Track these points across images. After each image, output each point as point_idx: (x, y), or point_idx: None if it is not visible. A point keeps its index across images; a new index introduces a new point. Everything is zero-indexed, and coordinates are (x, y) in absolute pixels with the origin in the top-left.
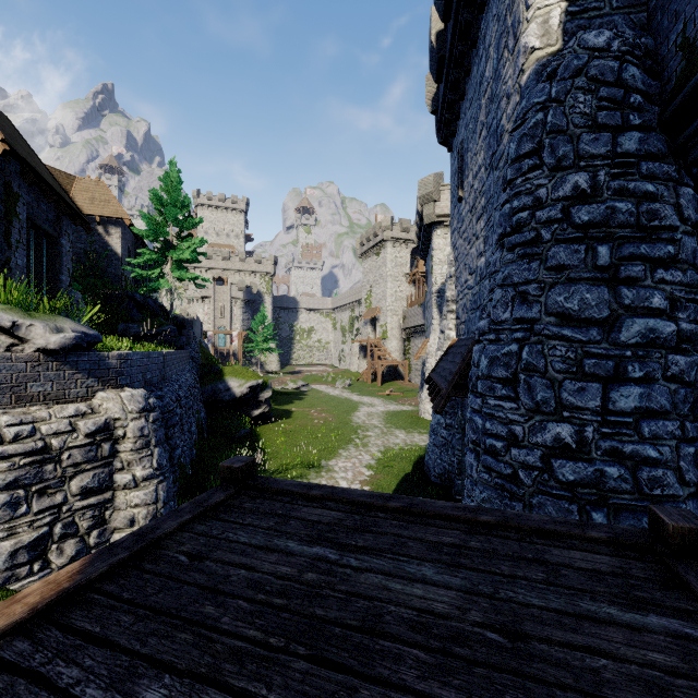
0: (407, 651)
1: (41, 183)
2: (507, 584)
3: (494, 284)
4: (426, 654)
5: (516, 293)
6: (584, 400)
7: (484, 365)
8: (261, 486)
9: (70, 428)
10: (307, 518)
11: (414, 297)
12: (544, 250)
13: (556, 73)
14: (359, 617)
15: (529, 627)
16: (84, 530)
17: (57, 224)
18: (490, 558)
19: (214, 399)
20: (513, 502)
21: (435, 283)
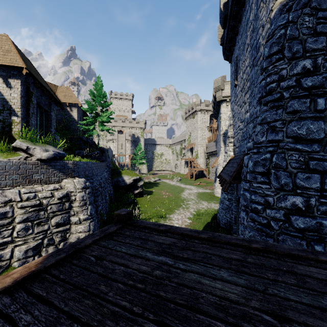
0: (213, 323)
1: (42, 87)
2: (272, 285)
3: (256, 123)
4: (226, 326)
5: (269, 127)
6: (309, 184)
7: (251, 166)
8: (134, 224)
9: (51, 195)
10: (157, 241)
11: (211, 137)
12: (285, 103)
13: (292, 8)
14: (184, 299)
15: (290, 314)
16: (57, 242)
17: (49, 106)
18: (260, 269)
19: (117, 185)
20: (267, 238)
21: (222, 129)
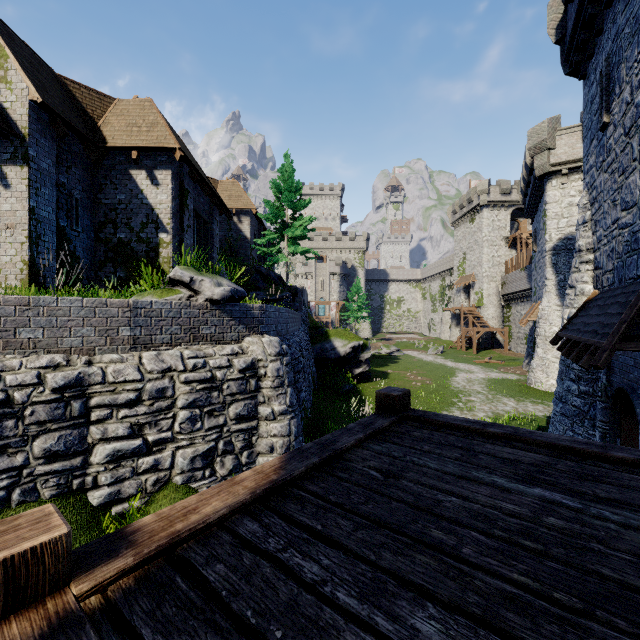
0: None
1: (201, 181)
2: None
3: None
4: None
5: None
6: None
7: None
8: (422, 418)
9: (228, 363)
10: (497, 455)
11: (516, 261)
12: None
13: None
14: None
15: None
16: (238, 449)
17: (210, 213)
18: None
19: (321, 357)
20: None
21: (549, 239)
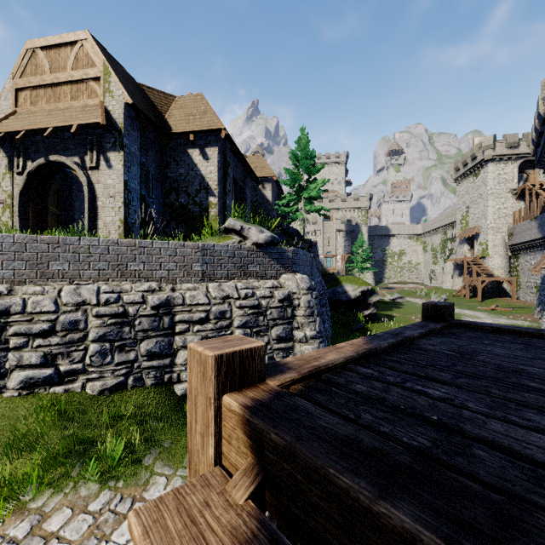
0: None
1: (238, 155)
2: None
3: None
4: None
5: None
6: None
7: None
8: (470, 325)
9: (270, 294)
10: None
11: (524, 211)
12: None
13: None
14: None
15: None
16: None
17: (243, 180)
18: None
19: (334, 299)
20: None
21: None
